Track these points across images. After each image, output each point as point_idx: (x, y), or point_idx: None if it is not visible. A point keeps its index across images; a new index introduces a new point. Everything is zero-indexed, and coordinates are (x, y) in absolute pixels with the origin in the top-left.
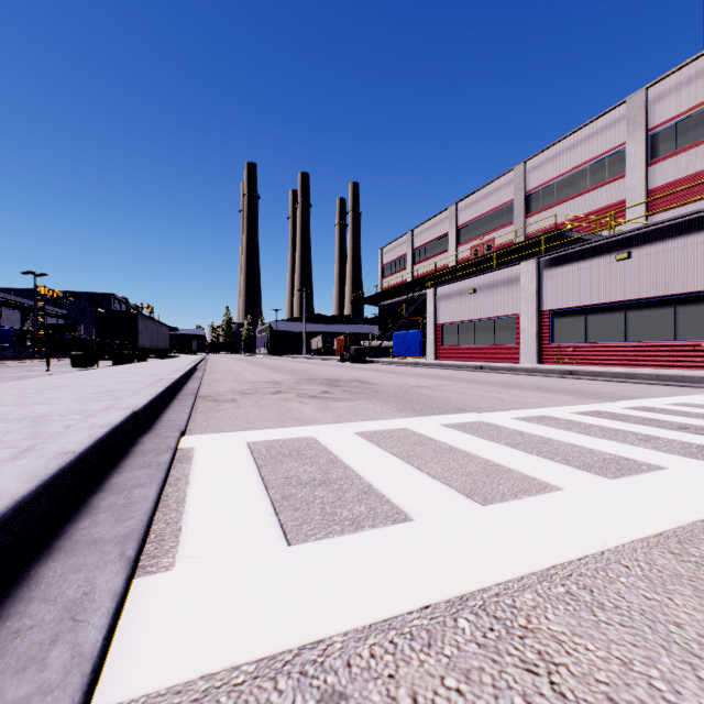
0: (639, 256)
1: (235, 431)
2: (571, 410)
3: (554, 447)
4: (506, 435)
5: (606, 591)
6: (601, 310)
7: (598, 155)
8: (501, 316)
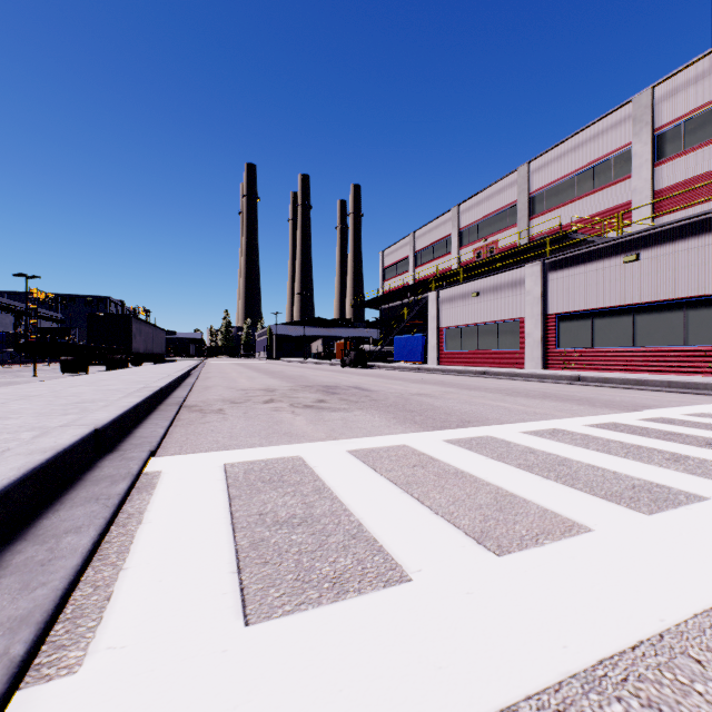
0: (648, 258)
1: (214, 450)
2: (585, 422)
3: (574, 469)
4: (517, 453)
5: (681, 711)
6: (608, 314)
7: (604, 155)
8: (504, 320)
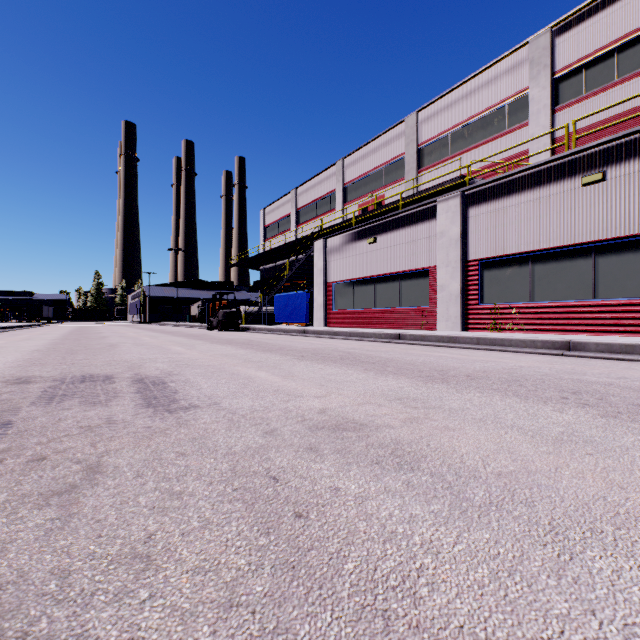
0: (619, 177)
1: None
2: None
3: None
4: None
5: None
6: (554, 257)
7: (498, 102)
8: (409, 270)
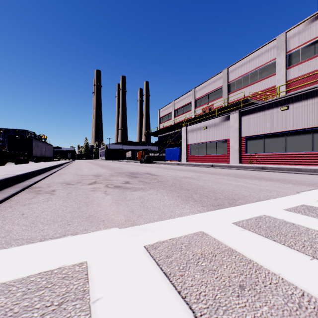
0: (293, 108)
1: None
2: (314, 198)
3: None
4: None
5: None
6: (272, 136)
7: (263, 64)
8: (219, 140)
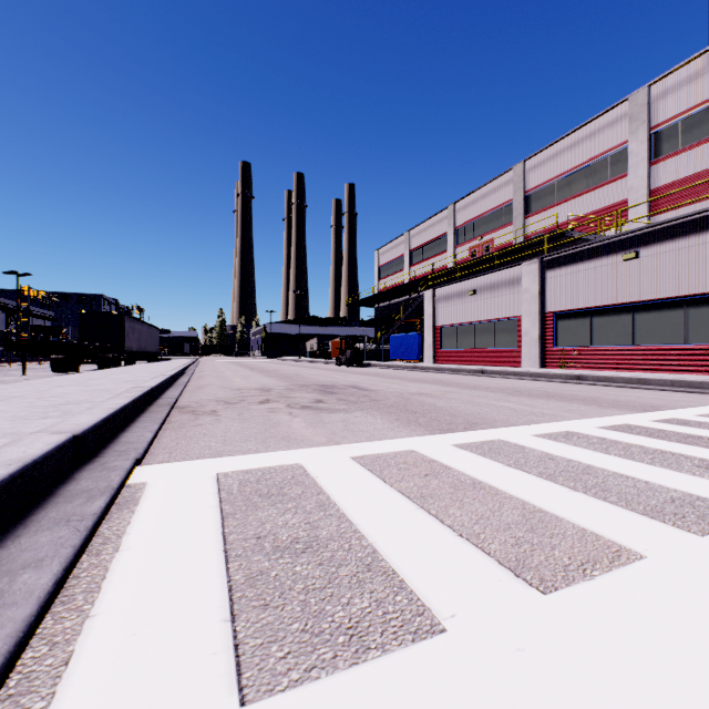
0: (648, 256)
1: (206, 456)
2: (597, 424)
3: (601, 479)
4: (535, 460)
5: None
6: (607, 312)
7: (600, 154)
8: (502, 318)
